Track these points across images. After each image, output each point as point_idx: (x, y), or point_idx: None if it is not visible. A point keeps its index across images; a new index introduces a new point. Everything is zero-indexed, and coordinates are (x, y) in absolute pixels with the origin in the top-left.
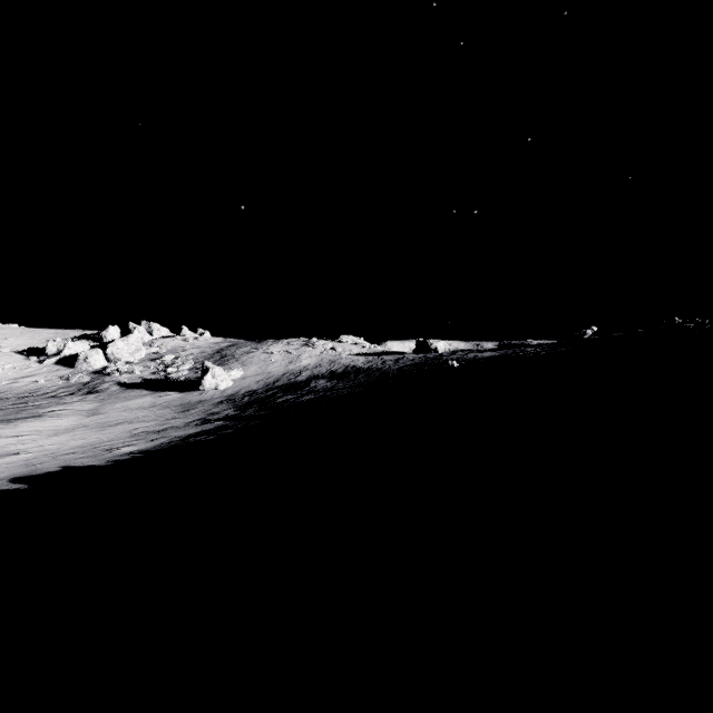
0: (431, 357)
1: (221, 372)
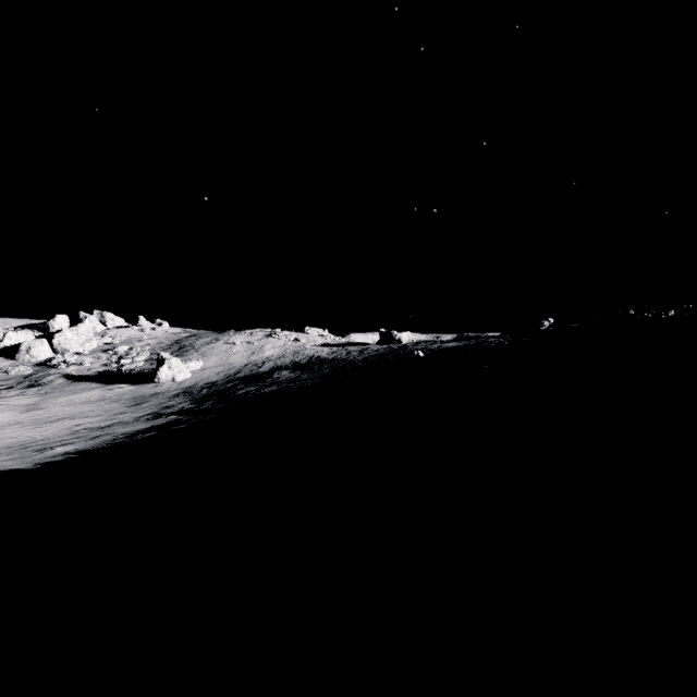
0: (396, 347)
1: (178, 363)
